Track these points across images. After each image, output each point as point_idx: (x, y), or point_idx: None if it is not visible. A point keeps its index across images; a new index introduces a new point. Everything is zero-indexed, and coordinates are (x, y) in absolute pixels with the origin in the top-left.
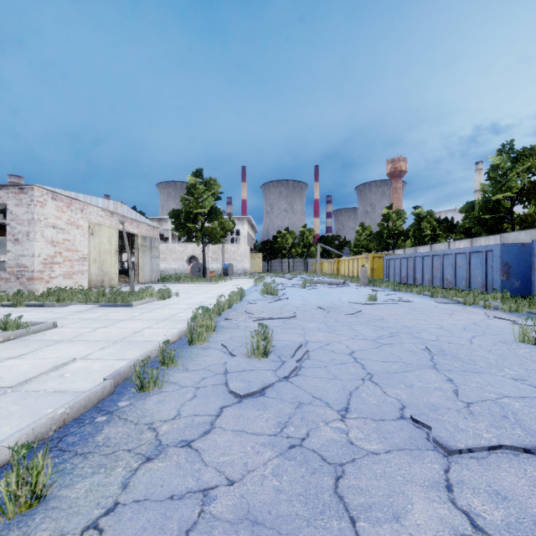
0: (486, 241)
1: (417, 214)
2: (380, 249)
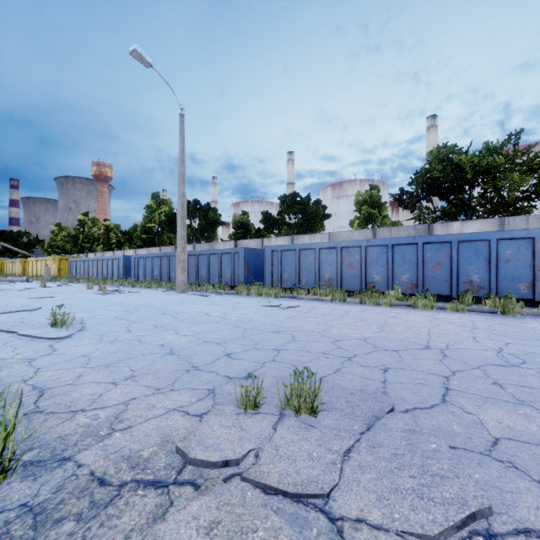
0: (142, 252)
1: (107, 226)
2: (77, 251)
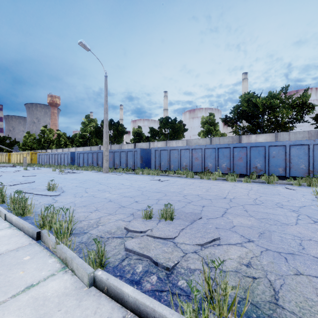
0: (79, 149)
1: (58, 134)
2: (40, 148)
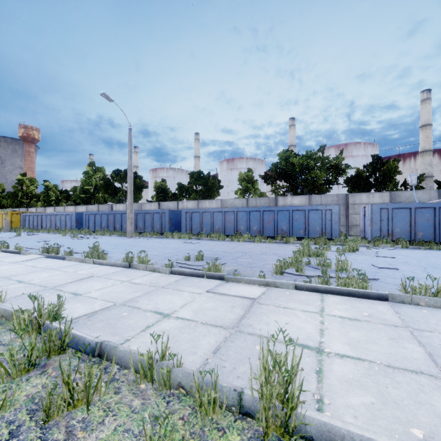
0: (81, 208)
1: (46, 186)
2: (15, 205)
